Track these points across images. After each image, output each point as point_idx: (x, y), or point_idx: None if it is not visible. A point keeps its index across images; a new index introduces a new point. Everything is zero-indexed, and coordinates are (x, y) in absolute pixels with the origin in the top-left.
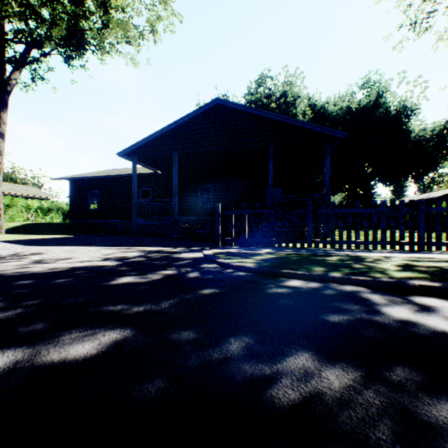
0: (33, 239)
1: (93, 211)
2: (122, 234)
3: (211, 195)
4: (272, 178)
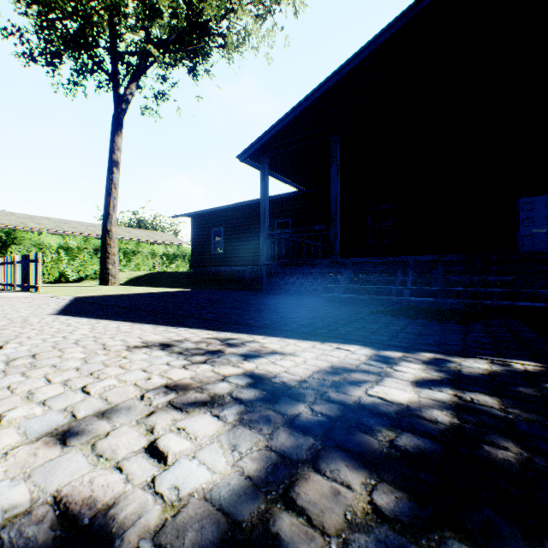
0: (125, 294)
1: (216, 255)
2: (249, 288)
3: (392, 222)
4: None
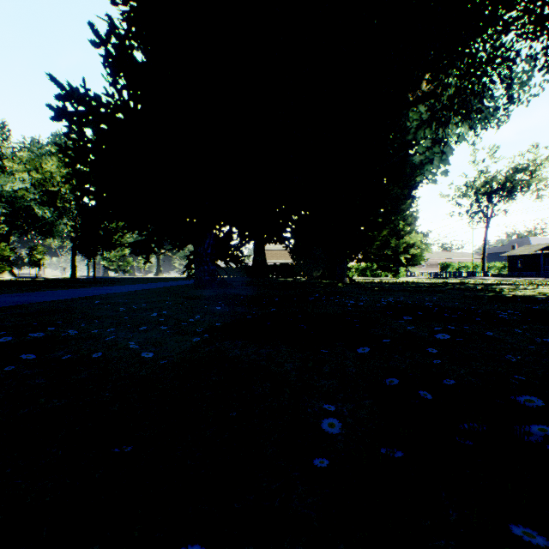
0: None
1: (519, 268)
2: None
3: None
4: None
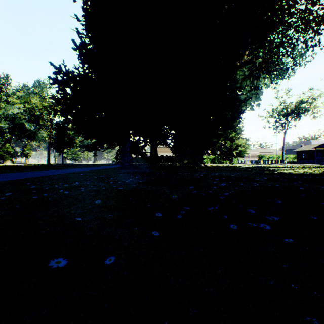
0: None
1: (303, 158)
2: None
3: None
4: None
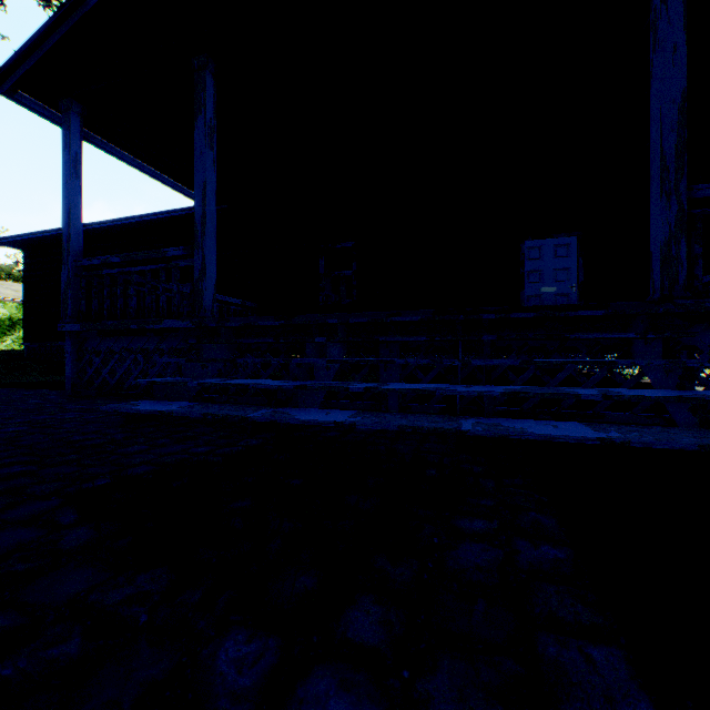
0: None
1: None
2: None
3: (355, 269)
4: (682, 90)
